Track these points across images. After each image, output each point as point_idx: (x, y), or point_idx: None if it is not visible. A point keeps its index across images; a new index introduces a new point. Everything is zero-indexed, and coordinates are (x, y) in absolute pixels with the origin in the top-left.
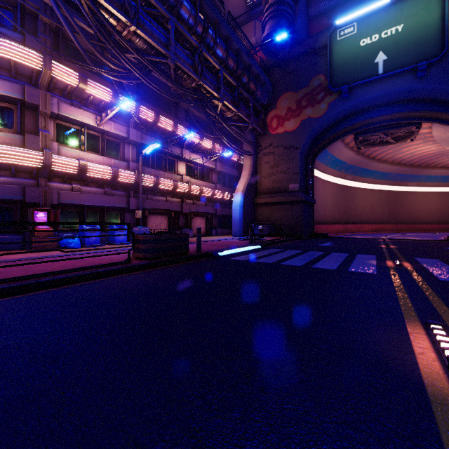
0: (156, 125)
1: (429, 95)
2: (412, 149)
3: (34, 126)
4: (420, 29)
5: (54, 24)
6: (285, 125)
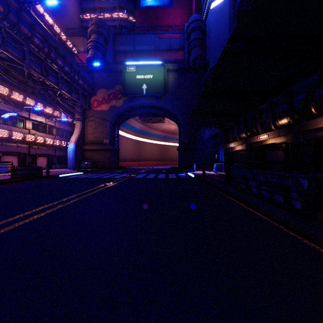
0: (9, 97)
1: (163, 107)
2: (167, 125)
3: None
4: (158, 80)
5: None
6: (101, 106)
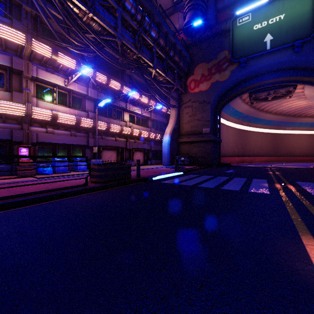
0: (108, 86)
1: (303, 65)
2: (289, 103)
3: (19, 86)
4: (297, 17)
5: (34, 13)
6: (200, 86)
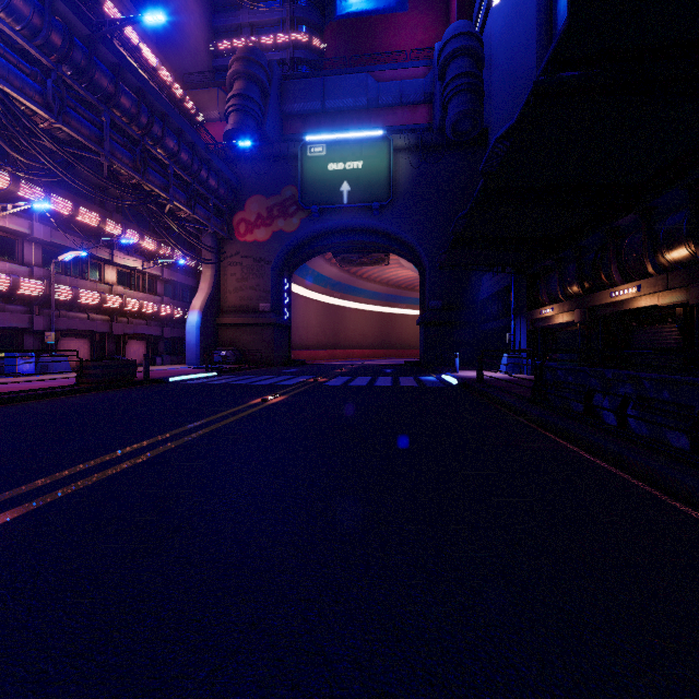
0: (74, 219)
1: (386, 231)
2: (394, 271)
3: None
4: (375, 172)
5: None
6: (255, 233)
